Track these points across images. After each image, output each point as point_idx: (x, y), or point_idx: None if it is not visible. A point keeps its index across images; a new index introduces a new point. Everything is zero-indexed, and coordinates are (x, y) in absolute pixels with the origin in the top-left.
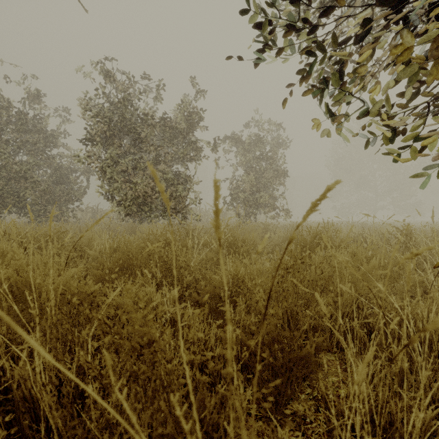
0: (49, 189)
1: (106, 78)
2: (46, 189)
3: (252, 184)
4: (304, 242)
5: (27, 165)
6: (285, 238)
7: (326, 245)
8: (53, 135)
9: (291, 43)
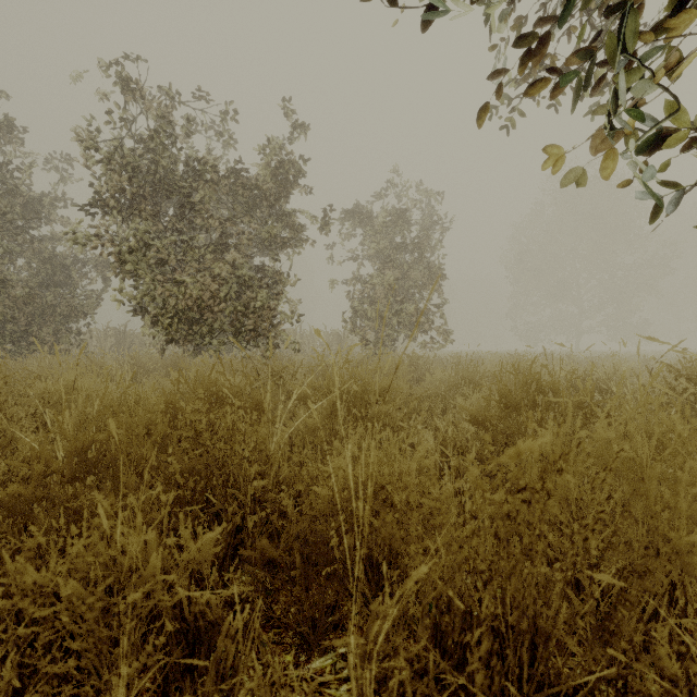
0: (33, 296)
1: (127, 93)
2: (26, 295)
3: (388, 290)
4: (507, 396)
5: None
6: (452, 383)
7: (550, 403)
8: (41, 200)
9: None
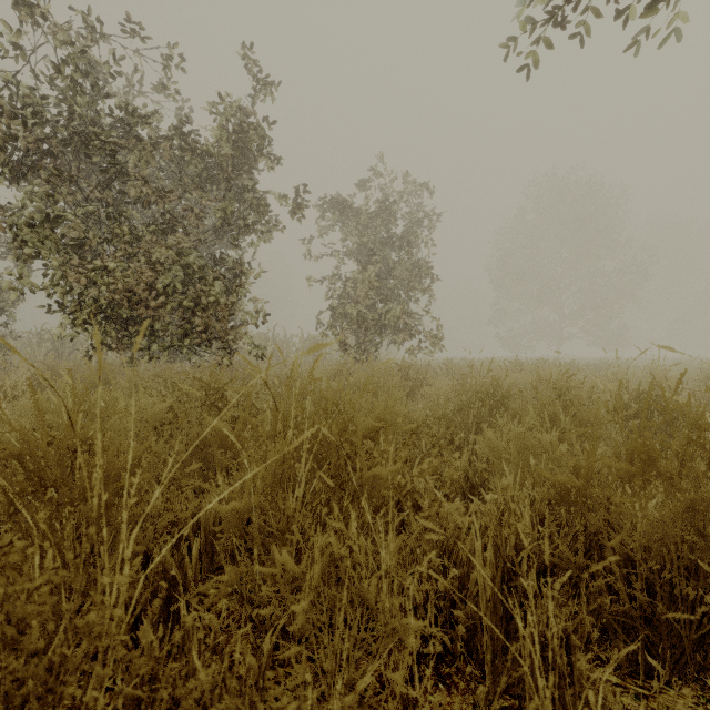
0: None
1: (24, 9)
2: None
3: (371, 288)
4: (649, 458)
5: None
6: (463, 401)
7: None
8: None
9: None
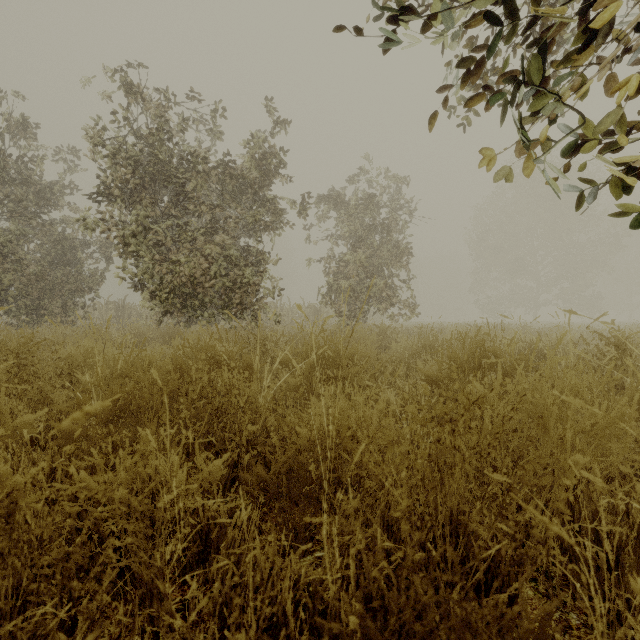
0: (44, 273)
1: (130, 95)
2: (38, 273)
3: (359, 267)
4: (455, 360)
5: (8, 235)
6: (415, 350)
7: (493, 365)
8: (51, 188)
9: (438, 3)
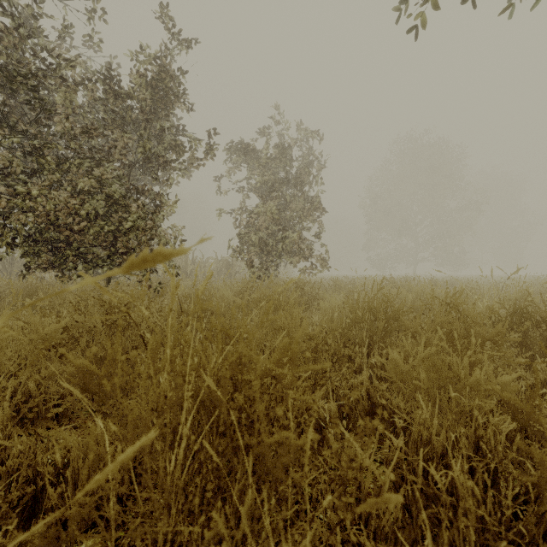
0: None
1: None
2: None
3: (272, 218)
4: None
5: None
6: (357, 317)
7: None
8: None
9: None
